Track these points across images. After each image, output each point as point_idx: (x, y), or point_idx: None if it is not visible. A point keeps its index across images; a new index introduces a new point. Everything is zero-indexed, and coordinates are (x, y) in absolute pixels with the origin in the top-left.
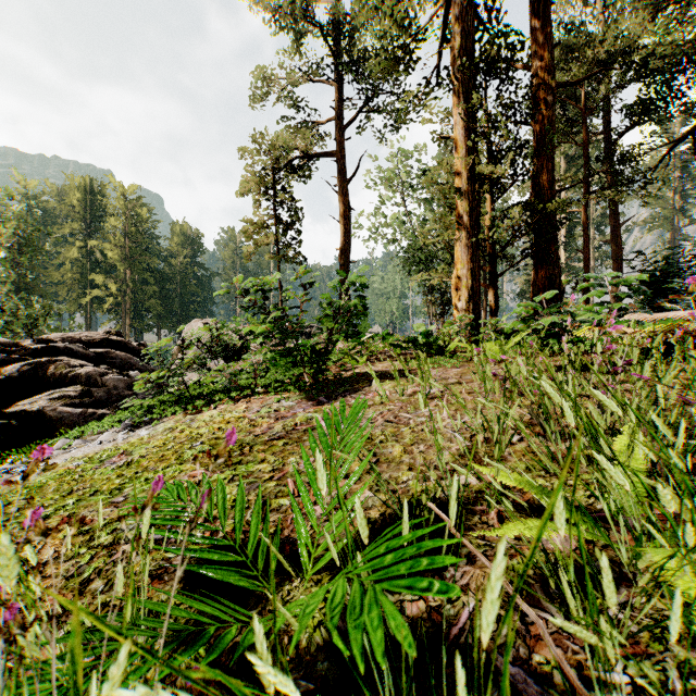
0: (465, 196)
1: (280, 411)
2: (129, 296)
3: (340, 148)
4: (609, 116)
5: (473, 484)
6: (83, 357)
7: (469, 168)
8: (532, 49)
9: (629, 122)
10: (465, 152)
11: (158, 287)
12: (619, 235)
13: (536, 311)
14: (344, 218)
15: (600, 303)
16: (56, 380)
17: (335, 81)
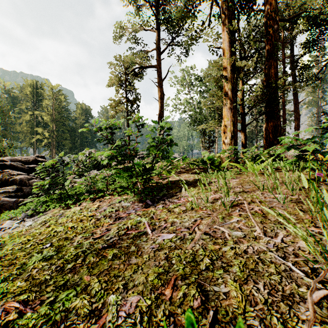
0: (229, 80)
1: (119, 211)
2: (55, 138)
3: (158, 63)
4: (293, 48)
5: None
6: (21, 169)
7: (231, 64)
8: (265, 0)
9: (303, 51)
10: (229, 55)
11: (69, 134)
12: (298, 108)
13: (267, 145)
14: (160, 98)
15: None
16: (3, 182)
17: (156, 29)
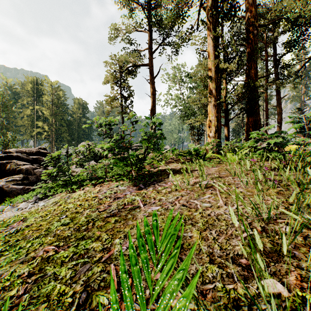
0: (214, 80)
1: (117, 193)
2: (54, 131)
3: (151, 62)
4: (276, 48)
5: (284, 295)
6: (26, 160)
7: (215, 66)
8: (246, 8)
9: (285, 50)
10: (214, 58)
11: (67, 128)
12: (280, 103)
13: (248, 138)
14: (152, 94)
15: (298, 132)
16: (10, 171)
17: (148, 30)
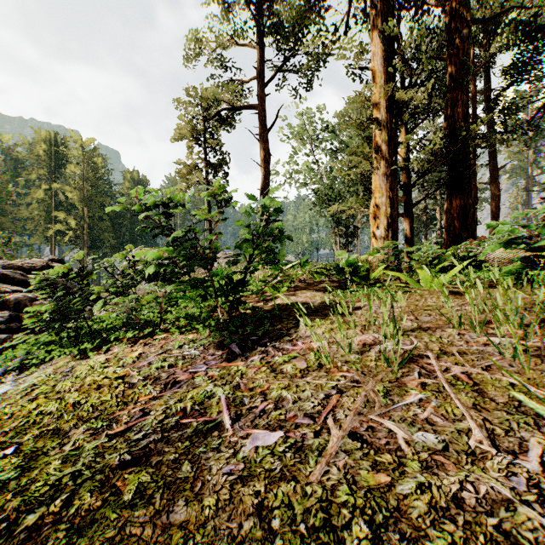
0: (384, 125)
1: (175, 367)
2: (87, 230)
3: (261, 102)
4: (488, 77)
5: None
6: (20, 282)
7: (388, 96)
8: None
9: (506, 82)
10: (384, 82)
11: (111, 223)
12: (497, 178)
13: (450, 239)
14: (264, 162)
15: None
16: None
17: (256, 43)
